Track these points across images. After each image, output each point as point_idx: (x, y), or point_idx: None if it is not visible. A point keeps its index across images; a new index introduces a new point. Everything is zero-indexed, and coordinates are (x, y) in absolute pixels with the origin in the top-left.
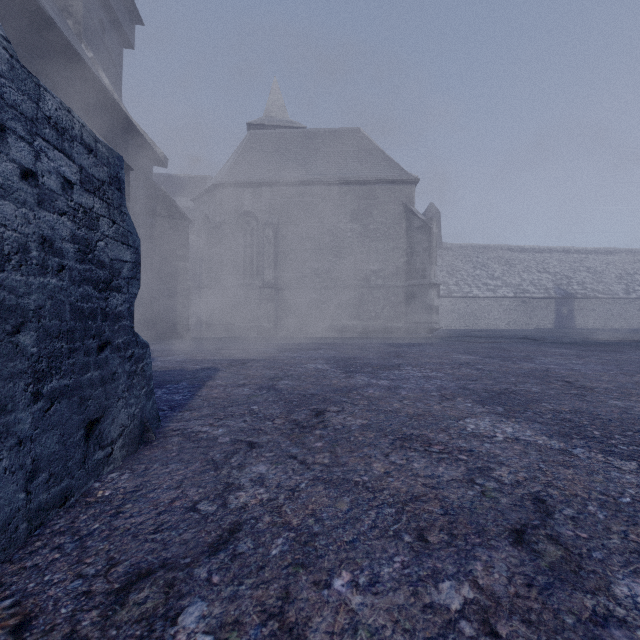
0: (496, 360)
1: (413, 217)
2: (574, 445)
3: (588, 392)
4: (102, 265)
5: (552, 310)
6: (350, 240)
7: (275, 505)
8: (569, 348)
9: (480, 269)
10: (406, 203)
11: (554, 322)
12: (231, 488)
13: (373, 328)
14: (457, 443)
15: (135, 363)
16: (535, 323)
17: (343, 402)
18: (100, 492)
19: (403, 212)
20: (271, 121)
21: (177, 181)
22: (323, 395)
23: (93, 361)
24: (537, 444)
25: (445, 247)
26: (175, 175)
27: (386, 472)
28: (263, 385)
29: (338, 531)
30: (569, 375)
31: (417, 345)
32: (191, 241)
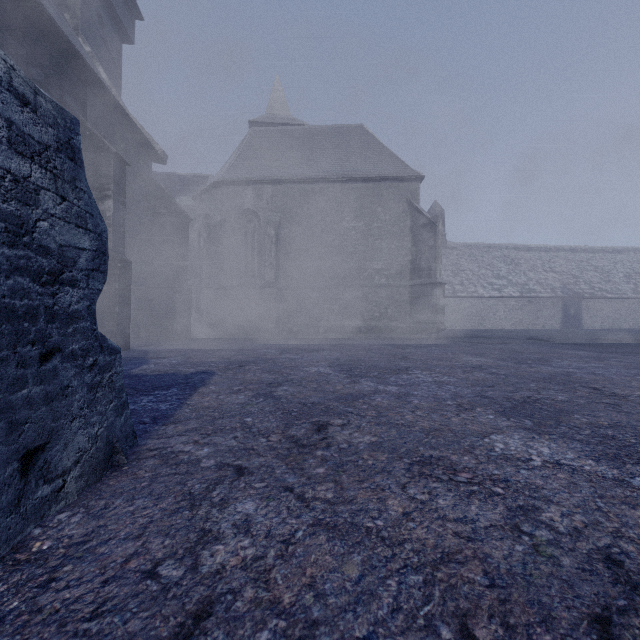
0: (510, 363)
1: (418, 215)
2: (630, 473)
3: (622, 401)
4: (46, 252)
5: (559, 310)
6: (353, 238)
7: (262, 568)
8: (583, 350)
9: (485, 268)
10: (411, 200)
11: (561, 322)
12: (207, 538)
13: (377, 328)
14: (487, 469)
15: (100, 373)
16: (541, 323)
17: (348, 413)
18: (37, 544)
19: (408, 210)
20: (273, 119)
21: (178, 180)
22: (326, 404)
23: (33, 374)
24: (585, 471)
25: (449, 246)
26: (176, 174)
27: (405, 513)
28: (260, 392)
29: (347, 617)
30: (594, 380)
31: (423, 346)
32: (192, 240)
